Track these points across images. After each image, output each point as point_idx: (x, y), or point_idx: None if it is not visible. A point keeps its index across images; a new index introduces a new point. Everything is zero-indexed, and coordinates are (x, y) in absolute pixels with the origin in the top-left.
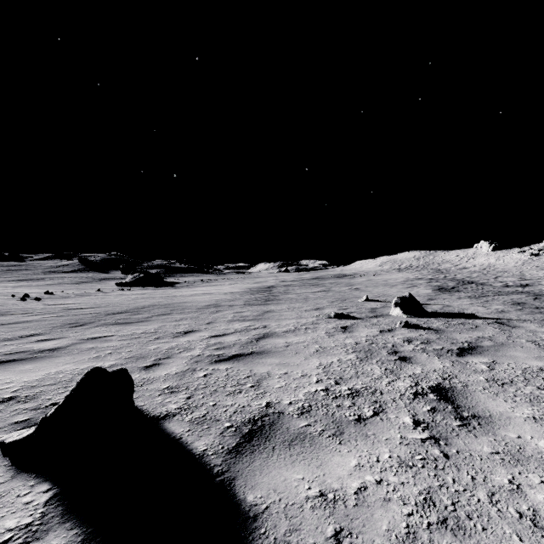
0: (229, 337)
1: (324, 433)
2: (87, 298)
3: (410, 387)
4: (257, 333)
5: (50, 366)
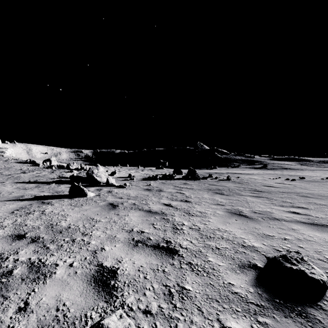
0: (161, 206)
1: (25, 206)
2: (319, 183)
3: (3, 222)
4: (166, 211)
5: (137, 192)
